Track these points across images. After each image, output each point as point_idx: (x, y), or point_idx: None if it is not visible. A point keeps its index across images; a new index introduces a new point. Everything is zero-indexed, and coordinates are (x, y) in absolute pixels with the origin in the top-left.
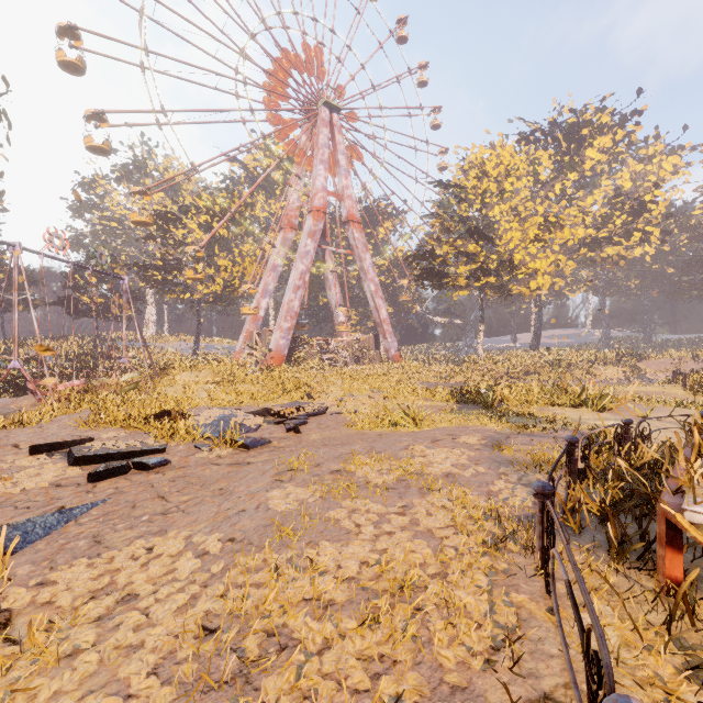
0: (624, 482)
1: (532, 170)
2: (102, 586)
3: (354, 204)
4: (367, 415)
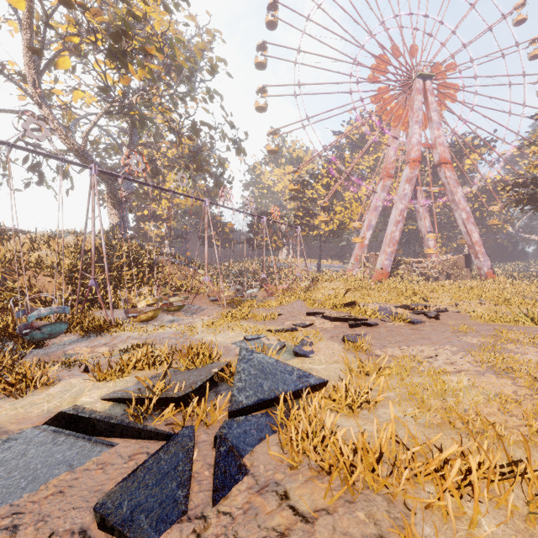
0: None
1: None
2: (407, 355)
3: (445, 149)
4: (487, 314)
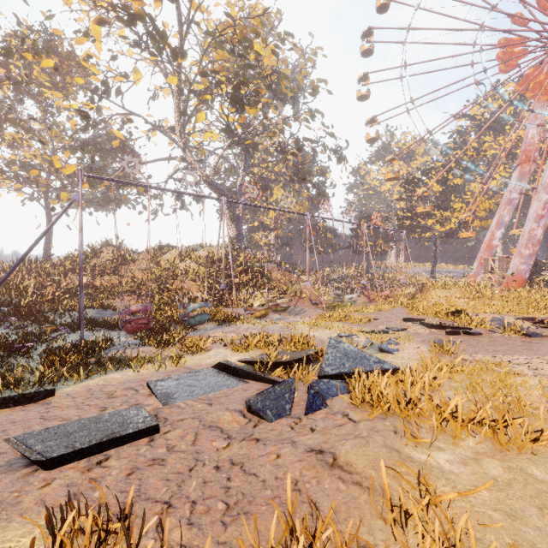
0: None
1: None
2: (497, 361)
3: None
4: None
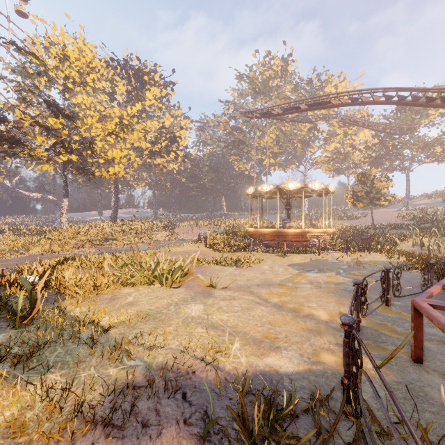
0: None
1: (111, 88)
2: None
3: None
4: None
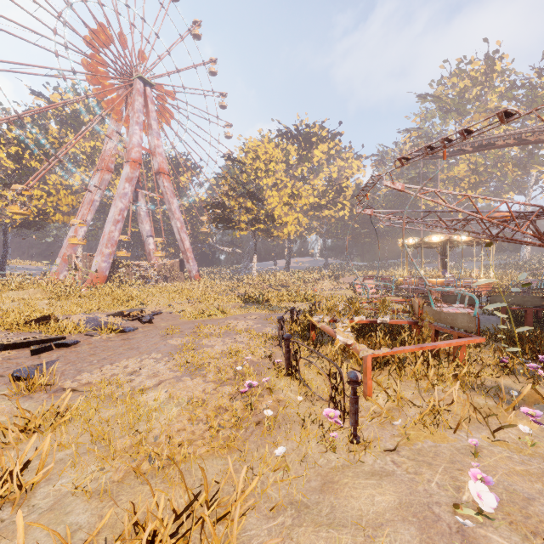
0: (309, 322)
1: (285, 157)
2: (109, 376)
3: (164, 160)
4: (192, 312)
